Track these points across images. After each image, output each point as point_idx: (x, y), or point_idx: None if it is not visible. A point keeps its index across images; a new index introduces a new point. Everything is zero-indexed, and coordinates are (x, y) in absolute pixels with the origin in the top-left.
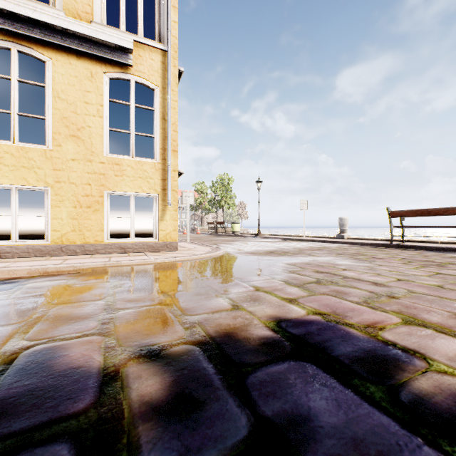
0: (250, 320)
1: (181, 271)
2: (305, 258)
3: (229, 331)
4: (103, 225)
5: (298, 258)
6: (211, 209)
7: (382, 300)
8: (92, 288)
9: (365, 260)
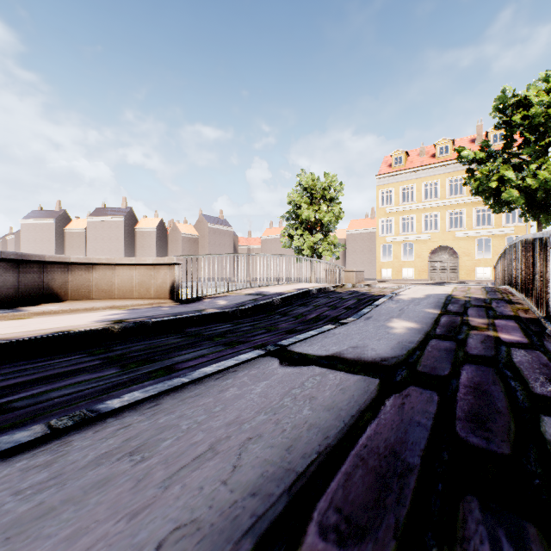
0: None
1: None
2: None
3: None
4: None
5: None
6: None
7: None
8: None
9: None
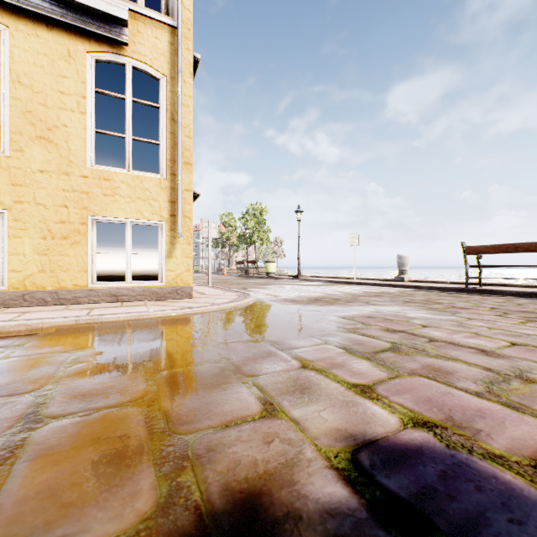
0: (297, 448)
1: (189, 331)
2: (363, 308)
3: (255, 487)
4: (86, 263)
5: (354, 309)
6: (240, 246)
7: (517, 387)
8: (35, 364)
9: (445, 311)
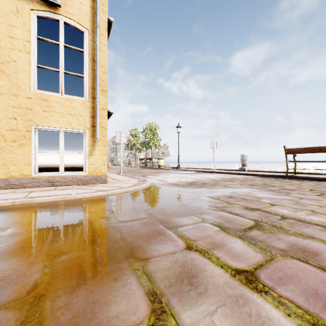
0: None
1: (99, 210)
2: (224, 190)
3: None
4: (30, 159)
5: (218, 190)
6: (142, 149)
7: None
8: None
9: (280, 192)
